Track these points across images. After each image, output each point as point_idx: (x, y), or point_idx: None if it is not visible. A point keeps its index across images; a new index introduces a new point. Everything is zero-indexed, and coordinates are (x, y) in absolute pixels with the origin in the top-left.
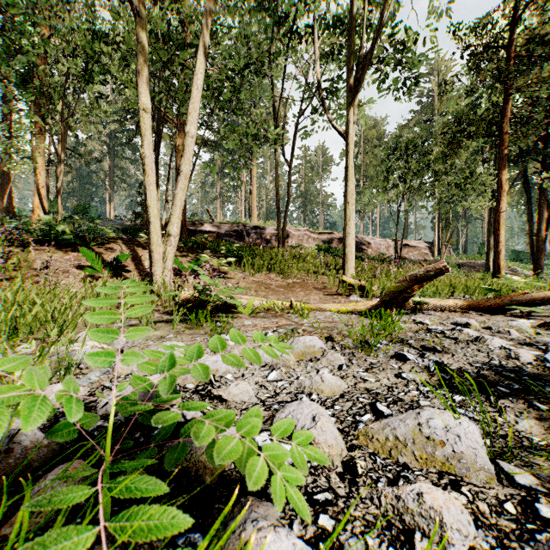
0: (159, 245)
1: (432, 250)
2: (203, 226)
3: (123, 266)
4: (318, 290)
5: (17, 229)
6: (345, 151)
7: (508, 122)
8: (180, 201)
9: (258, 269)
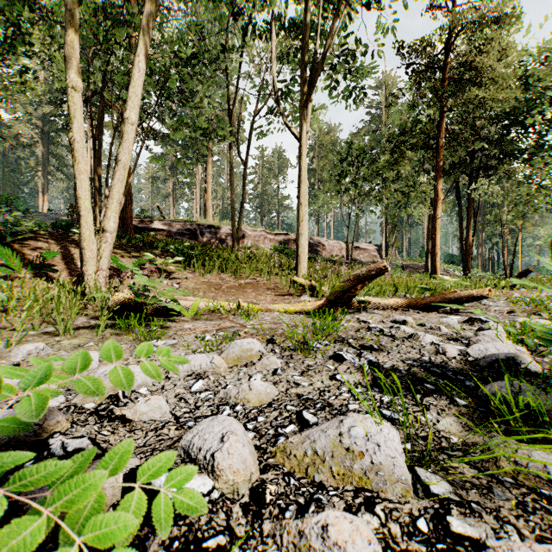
0: (92, 241)
1: (380, 252)
2: (152, 223)
3: (50, 265)
4: (270, 291)
5: None
6: None
7: (443, 137)
8: (118, 193)
9: (208, 269)
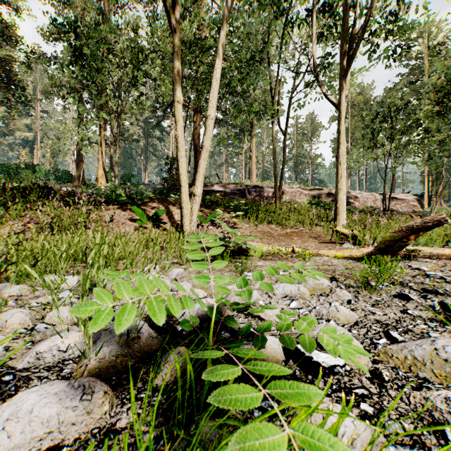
0: (187, 203)
1: (421, 202)
2: (213, 187)
3: (160, 219)
4: (313, 239)
5: (92, 193)
6: (333, 117)
7: None
8: (203, 169)
9: (261, 221)
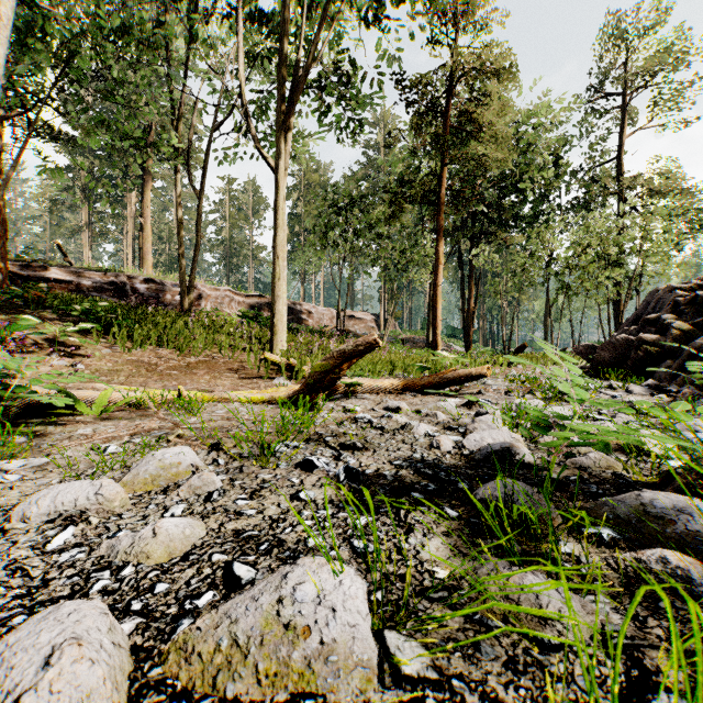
0: None
1: (379, 323)
2: (48, 271)
3: None
4: (232, 372)
5: None
6: None
7: (444, 192)
8: None
9: (138, 342)
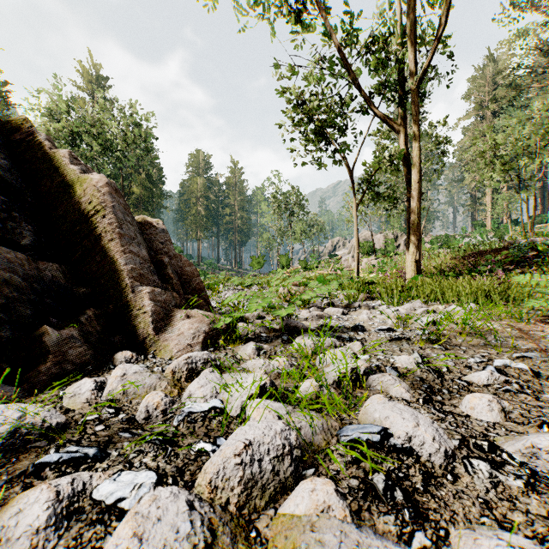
0: None
1: None
2: None
3: None
4: None
5: None
6: None
7: None
8: None
9: None
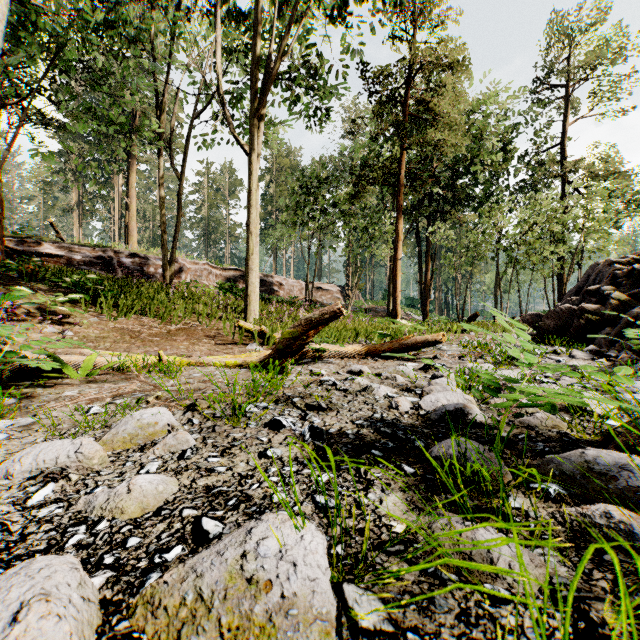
0: None
1: (344, 294)
2: (41, 246)
3: None
4: (209, 339)
5: None
6: None
7: (403, 175)
8: None
9: (123, 311)
